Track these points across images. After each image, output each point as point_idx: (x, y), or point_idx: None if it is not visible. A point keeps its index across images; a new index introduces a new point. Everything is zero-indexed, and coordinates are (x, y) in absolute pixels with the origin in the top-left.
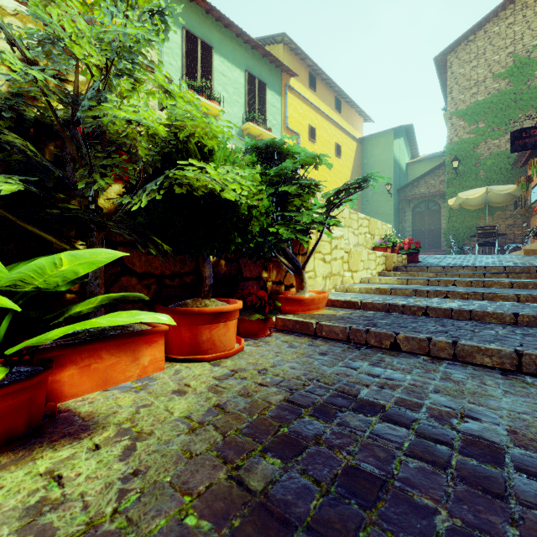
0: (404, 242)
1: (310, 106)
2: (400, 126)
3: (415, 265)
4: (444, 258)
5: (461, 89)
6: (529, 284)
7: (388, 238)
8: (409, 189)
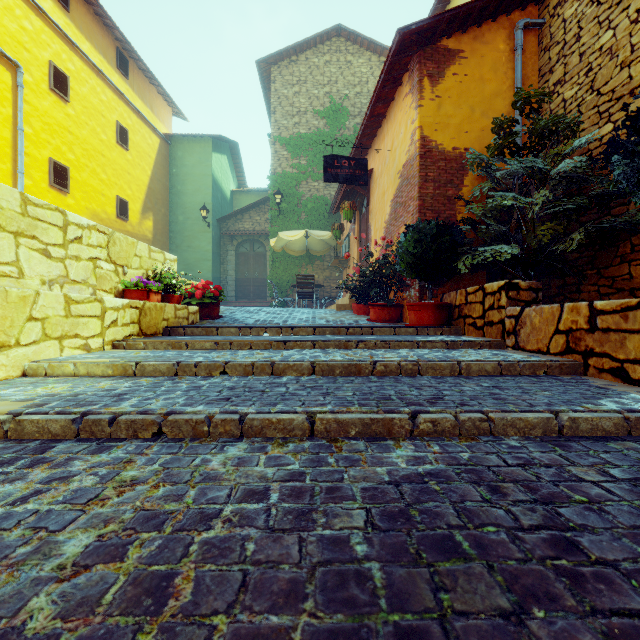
0: (199, 286)
1: (53, 29)
2: (220, 135)
3: (212, 323)
4: (257, 311)
5: (284, 113)
6: (336, 367)
7: (162, 276)
8: (232, 221)
